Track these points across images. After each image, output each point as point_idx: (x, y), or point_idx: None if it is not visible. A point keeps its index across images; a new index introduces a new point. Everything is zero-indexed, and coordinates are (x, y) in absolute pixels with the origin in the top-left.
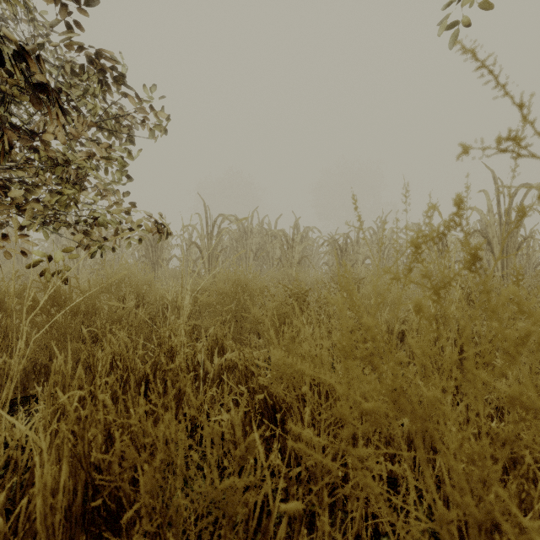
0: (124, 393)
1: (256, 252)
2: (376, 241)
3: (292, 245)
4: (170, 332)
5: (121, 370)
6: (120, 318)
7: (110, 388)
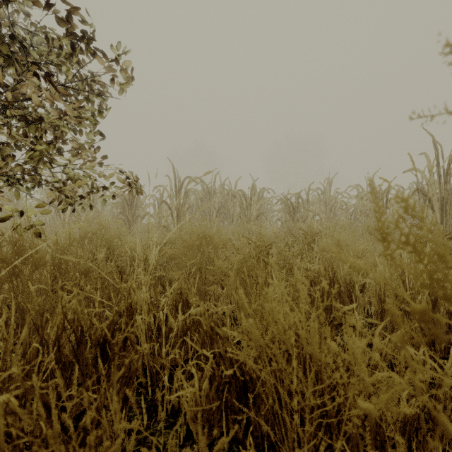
0: (78, 356)
1: (218, 210)
2: (324, 200)
3: (250, 204)
4: (129, 289)
5: (75, 331)
6: (87, 270)
7: (52, 358)
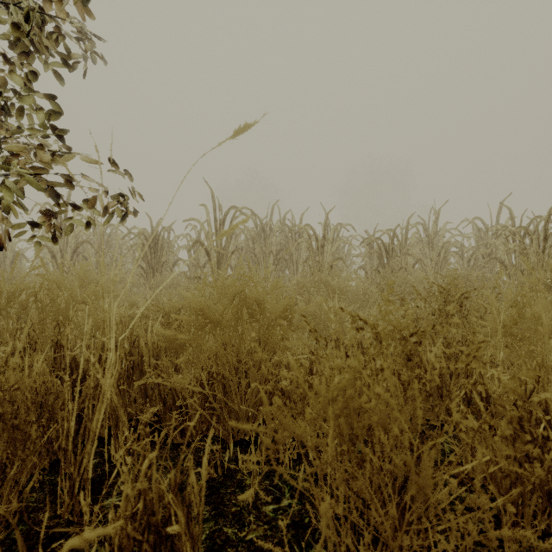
0: None
1: (276, 254)
2: (427, 240)
3: (323, 244)
4: None
5: None
6: None
7: None
